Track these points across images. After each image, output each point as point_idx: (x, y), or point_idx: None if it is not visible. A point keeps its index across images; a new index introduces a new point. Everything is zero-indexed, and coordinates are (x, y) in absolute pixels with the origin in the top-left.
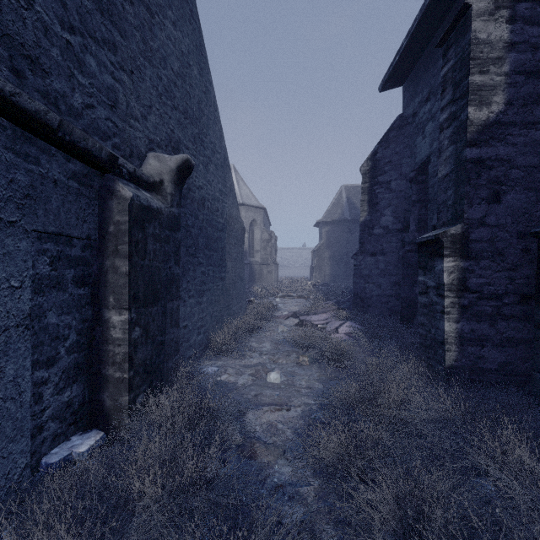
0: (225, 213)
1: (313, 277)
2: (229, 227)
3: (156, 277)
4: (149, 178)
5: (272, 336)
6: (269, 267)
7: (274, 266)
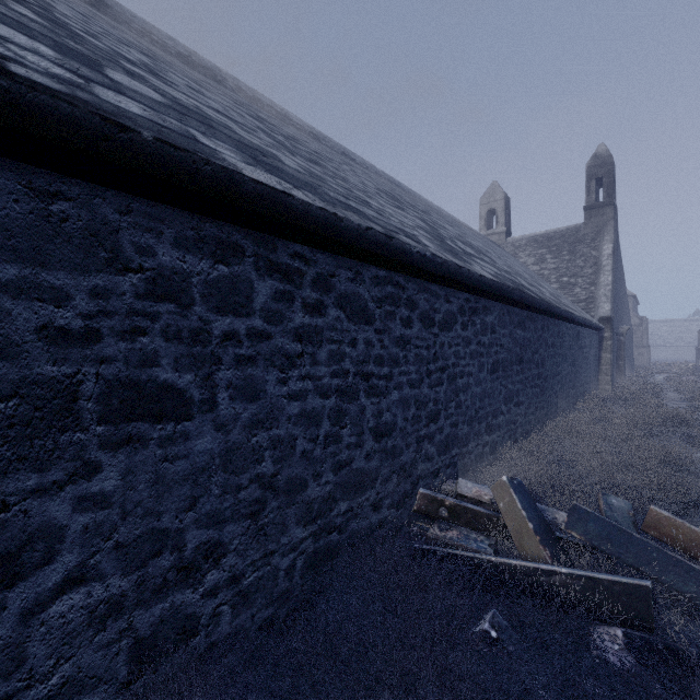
0: (628, 330)
1: (699, 359)
2: (629, 335)
3: (625, 355)
4: (621, 333)
5: (653, 381)
6: (640, 350)
7: (646, 348)
